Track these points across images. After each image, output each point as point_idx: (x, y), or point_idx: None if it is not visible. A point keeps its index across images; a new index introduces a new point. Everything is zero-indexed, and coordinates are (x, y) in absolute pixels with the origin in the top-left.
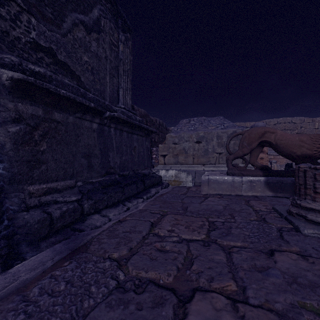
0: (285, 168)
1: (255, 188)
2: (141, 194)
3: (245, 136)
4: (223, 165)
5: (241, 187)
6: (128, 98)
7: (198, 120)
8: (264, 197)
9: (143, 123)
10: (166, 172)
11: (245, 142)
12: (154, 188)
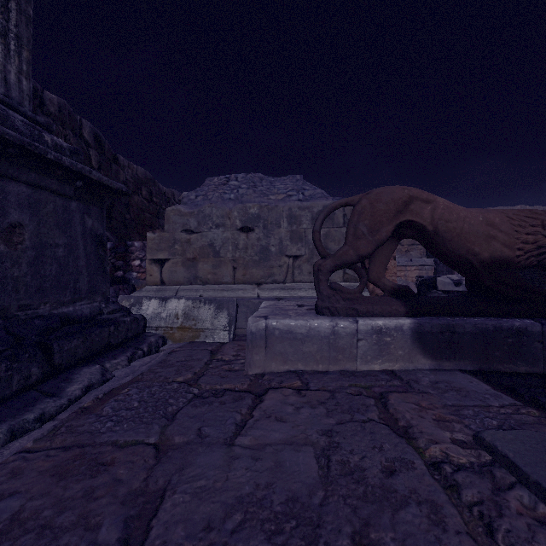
0: (420, 290)
1: (391, 350)
2: (6, 408)
3: (362, 207)
4: (302, 284)
5: (356, 348)
6: (13, 66)
7: (248, 178)
8: (410, 372)
9: (78, 160)
10: (161, 306)
11: (363, 223)
12: (94, 366)
